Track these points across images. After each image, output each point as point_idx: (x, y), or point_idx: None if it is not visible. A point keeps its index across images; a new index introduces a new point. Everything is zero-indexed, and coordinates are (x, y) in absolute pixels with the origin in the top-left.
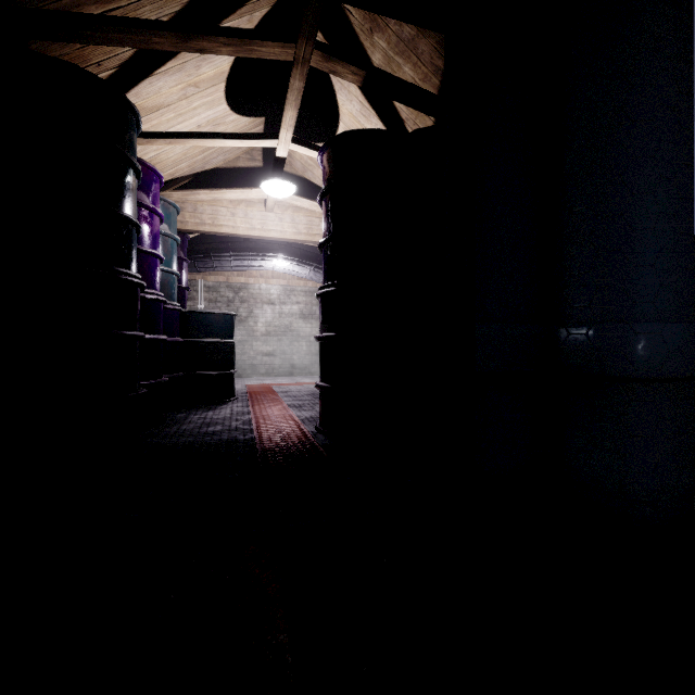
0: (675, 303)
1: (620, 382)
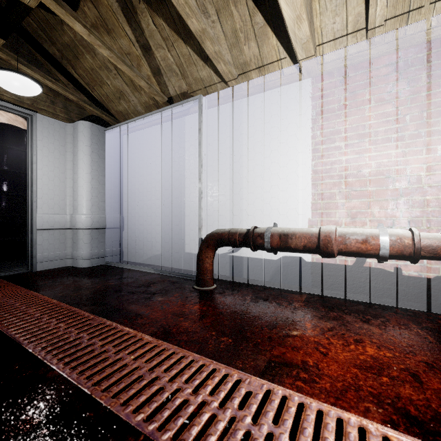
0: (98, 210)
1: (82, 230)
